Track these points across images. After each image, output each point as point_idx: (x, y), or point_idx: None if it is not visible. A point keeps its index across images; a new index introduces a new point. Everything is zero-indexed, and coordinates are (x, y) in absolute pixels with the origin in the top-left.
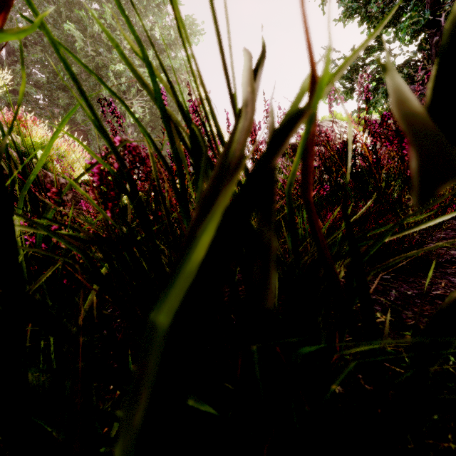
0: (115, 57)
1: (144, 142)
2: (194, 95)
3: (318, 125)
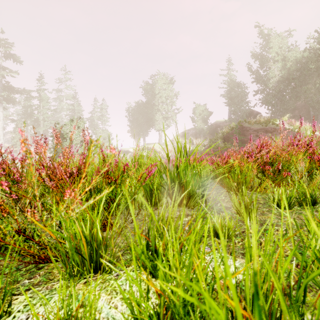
0: None
1: None
2: None
3: None
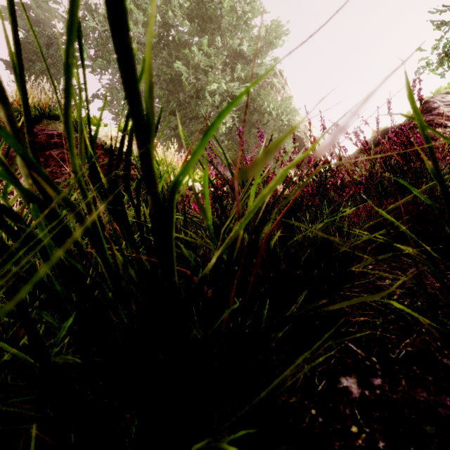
0: (210, 79)
1: (233, 147)
2: (279, 95)
3: (427, 101)
